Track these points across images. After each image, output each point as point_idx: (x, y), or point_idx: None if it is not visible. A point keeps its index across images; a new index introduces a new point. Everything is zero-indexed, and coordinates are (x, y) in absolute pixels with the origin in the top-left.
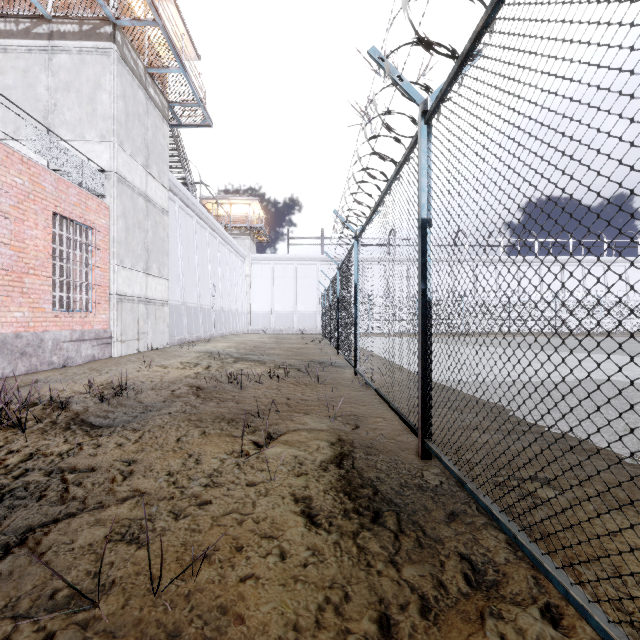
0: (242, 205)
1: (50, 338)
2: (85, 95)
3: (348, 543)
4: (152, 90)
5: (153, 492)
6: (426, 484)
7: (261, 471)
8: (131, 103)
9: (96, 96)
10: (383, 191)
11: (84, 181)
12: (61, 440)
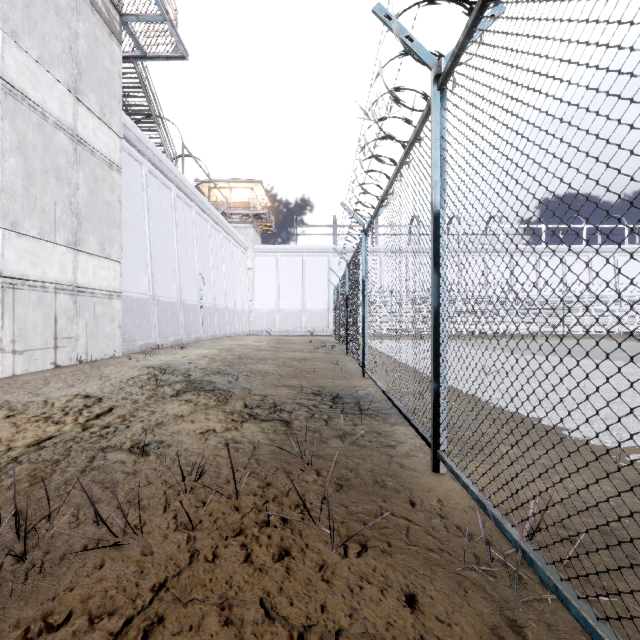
0: (244, 190)
1: None
2: None
3: None
4: None
5: None
6: None
7: None
8: None
9: None
10: None
11: None
12: None
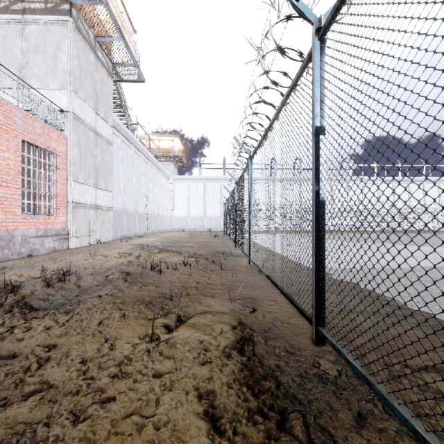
0: (167, 140)
1: (19, 234)
2: (49, 55)
3: None
4: (100, 54)
5: (61, 385)
6: (325, 375)
7: (168, 358)
8: (84, 62)
9: (57, 56)
10: (274, 114)
11: (47, 118)
12: None
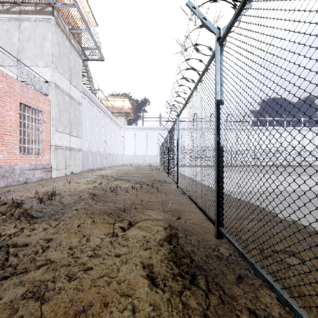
0: (120, 101)
1: (18, 168)
2: (38, 43)
3: (176, 300)
4: (73, 41)
5: (58, 261)
6: (221, 255)
7: (124, 246)
8: (62, 47)
9: (43, 43)
10: (193, 88)
11: (37, 87)
12: (12, 226)
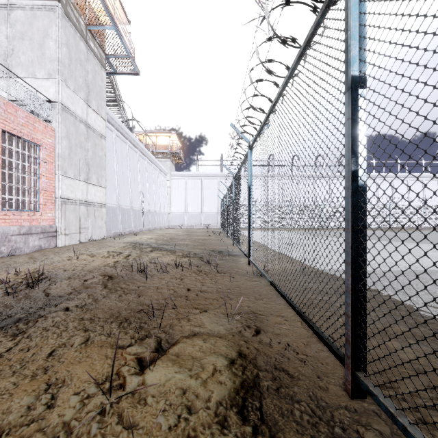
0: (164, 137)
1: None
2: (36, 42)
3: None
4: (92, 43)
5: None
6: None
7: (130, 429)
8: (74, 51)
9: (44, 43)
10: (281, 86)
11: (32, 107)
12: None
